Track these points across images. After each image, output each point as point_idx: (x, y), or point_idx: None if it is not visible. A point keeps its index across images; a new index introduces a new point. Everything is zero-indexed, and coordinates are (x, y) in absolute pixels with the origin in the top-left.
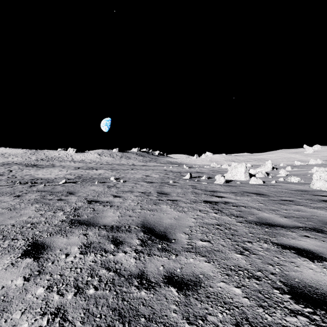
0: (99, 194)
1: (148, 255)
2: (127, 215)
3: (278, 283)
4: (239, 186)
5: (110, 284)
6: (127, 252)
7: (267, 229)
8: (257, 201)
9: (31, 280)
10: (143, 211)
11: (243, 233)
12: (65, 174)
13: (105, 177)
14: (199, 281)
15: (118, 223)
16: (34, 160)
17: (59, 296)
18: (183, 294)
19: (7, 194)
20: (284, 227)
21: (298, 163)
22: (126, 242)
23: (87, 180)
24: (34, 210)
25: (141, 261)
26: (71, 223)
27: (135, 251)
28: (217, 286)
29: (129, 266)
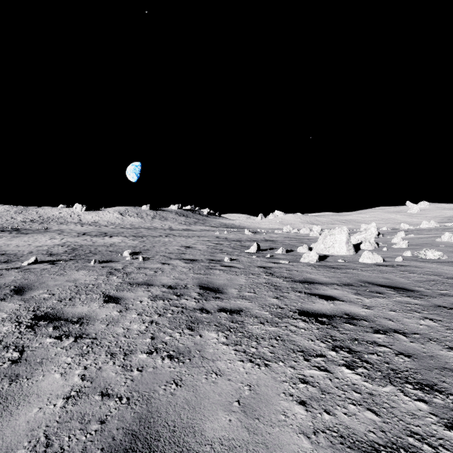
0: (77, 294)
1: None
2: (100, 386)
3: None
4: (346, 267)
5: None
6: None
7: None
8: (413, 310)
9: None
10: (154, 360)
11: None
12: (53, 245)
13: (117, 249)
14: None
15: None
16: (20, 221)
17: None
18: None
19: None
20: None
21: (406, 226)
22: None
23: (80, 257)
24: None
25: None
26: None
27: None
28: None
29: None
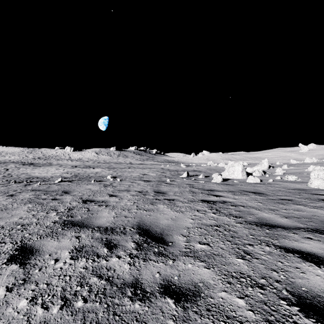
0: (95, 194)
1: (143, 260)
2: (123, 215)
3: (284, 293)
4: (236, 184)
5: (101, 295)
6: (121, 256)
7: (268, 230)
8: (256, 200)
9: (14, 291)
10: (140, 211)
11: (243, 235)
12: (61, 173)
13: (102, 175)
14: (198, 290)
15: (113, 224)
16: (31, 158)
17: (43, 309)
18: (181, 306)
19: (0, 193)
20: (285, 228)
21: (294, 161)
22: (120, 246)
23: (83, 179)
24: (26, 210)
25: (136, 267)
26: (64, 224)
27: (130, 256)
28: (219, 297)
29: (122, 273)
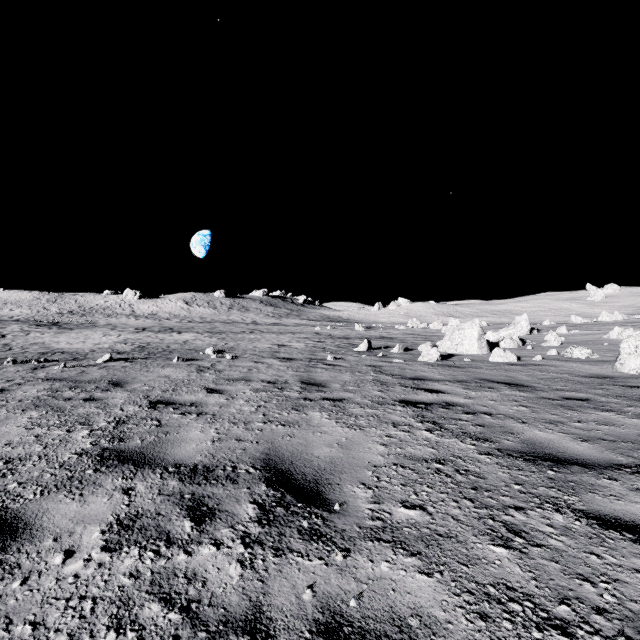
0: (178, 387)
1: (275, 553)
2: (233, 437)
3: None
4: (469, 366)
5: None
6: (224, 542)
7: (552, 472)
8: (514, 400)
9: None
10: (270, 426)
11: (499, 484)
12: (113, 342)
13: (195, 347)
14: None
15: (209, 458)
16: (55, 313)
17: None
18: None
19: None
20: (588, 466)
21: (578, 319)
22: (223, 514)
23: (156, 355)
24: (24, 425)
25: (257, 572)
26: (101, 459)
27: (243, 540)
28: None
29: (224, 590)
